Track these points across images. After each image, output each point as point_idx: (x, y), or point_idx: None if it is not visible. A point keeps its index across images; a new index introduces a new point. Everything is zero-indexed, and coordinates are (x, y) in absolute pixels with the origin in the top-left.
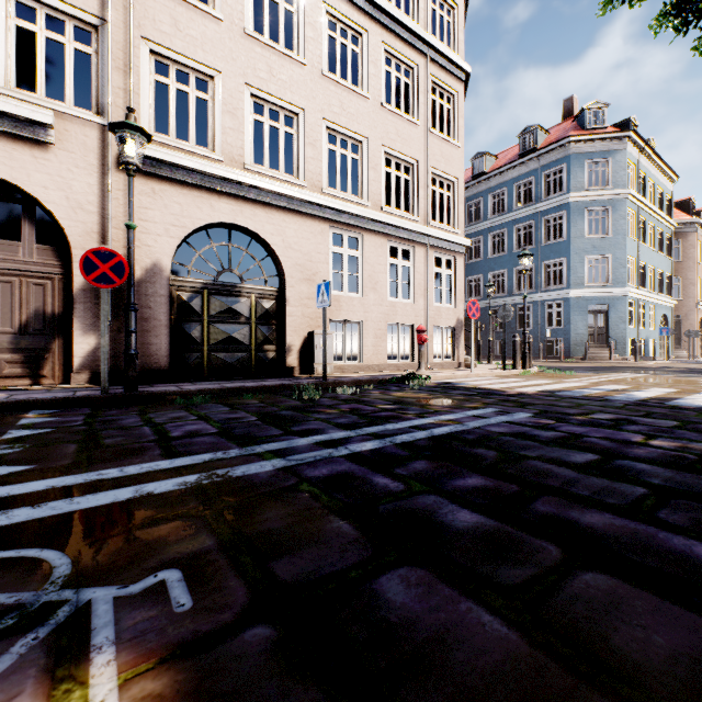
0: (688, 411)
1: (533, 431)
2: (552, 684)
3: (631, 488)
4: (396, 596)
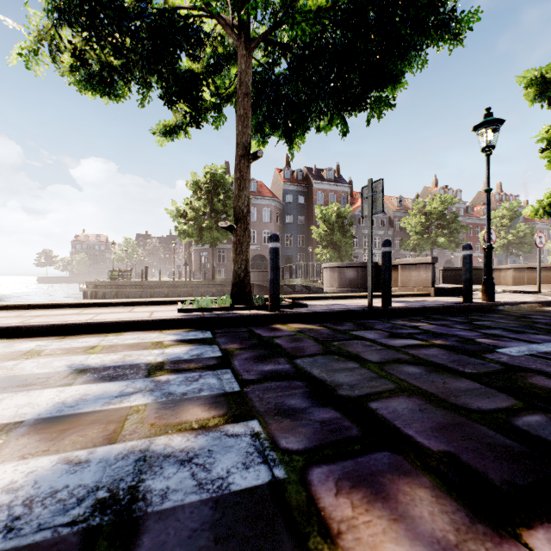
0: (279, 339)
1: (505, 333)
2: (516, 311)
3: (475, 317)
4: (547, 314)
